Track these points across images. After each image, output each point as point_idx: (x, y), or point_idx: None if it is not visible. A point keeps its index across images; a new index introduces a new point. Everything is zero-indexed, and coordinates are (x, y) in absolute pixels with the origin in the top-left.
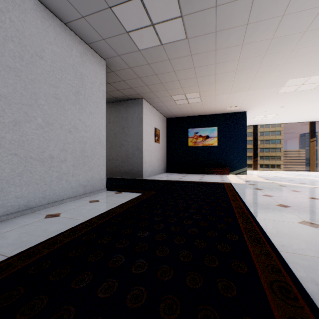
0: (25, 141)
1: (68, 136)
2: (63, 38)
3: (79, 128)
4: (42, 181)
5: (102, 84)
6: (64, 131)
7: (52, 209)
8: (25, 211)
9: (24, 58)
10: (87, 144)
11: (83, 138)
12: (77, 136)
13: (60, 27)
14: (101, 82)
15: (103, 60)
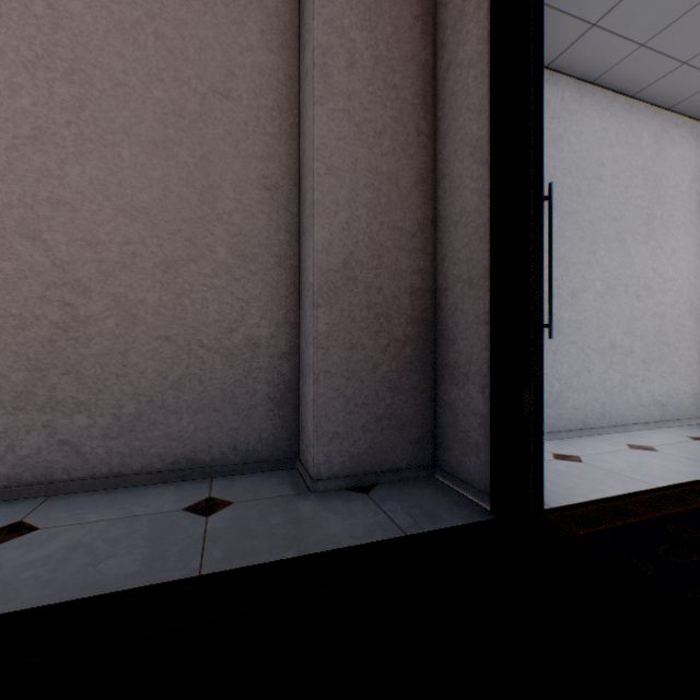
0: (581, 322)
1: (634, 305)
2: (626, 125)
3: (651, 287)
4: (600, 387)
5: (694, 181)
6: (628, 298)
7: (620, 436)
8: (582, 431)
9: (580, 192)
10: (666, 318)
11: (659, 307)
12: (648, 304)
13: (623, 109)
14: (693, 177)
15: (697, 123)
